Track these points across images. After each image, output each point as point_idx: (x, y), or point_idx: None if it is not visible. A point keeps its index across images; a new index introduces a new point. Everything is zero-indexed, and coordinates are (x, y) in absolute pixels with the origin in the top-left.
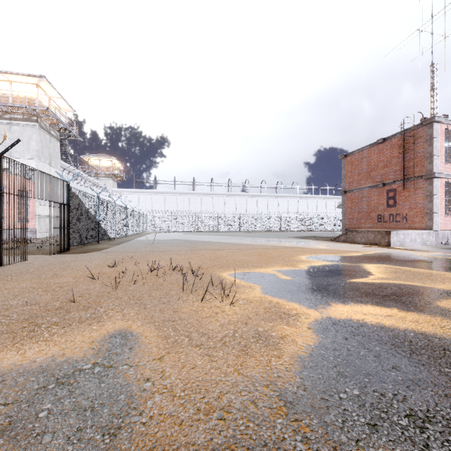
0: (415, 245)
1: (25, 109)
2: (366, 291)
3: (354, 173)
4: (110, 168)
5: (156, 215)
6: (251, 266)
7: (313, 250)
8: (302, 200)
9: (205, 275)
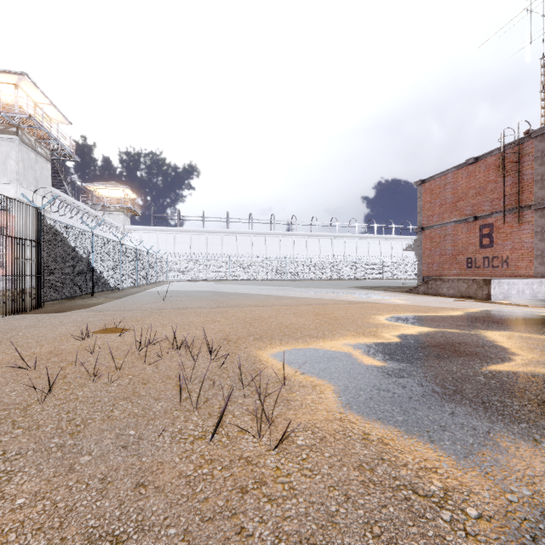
0: (523, 299)
1: None
2: (542, 398)
3: (435, 204)
4: (122, 199)
5: (180, 260)
6: (308, 335)
7: (391, 306)
8: (362, 241)
9: (231, 357)
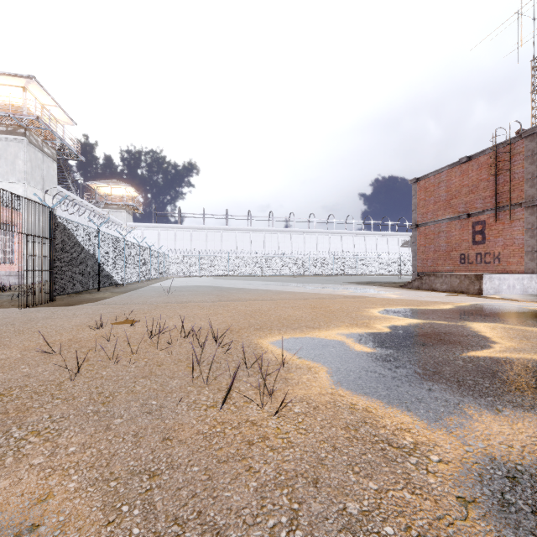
0: (513, 293)
1: (9, 119)
2: (511, 378)
3: (429, 202)
4: (124, 197)
5: (180, 256)
6: (305, 326)
7: (385, 301)
8: (359, 237)
9: (235, 345)
